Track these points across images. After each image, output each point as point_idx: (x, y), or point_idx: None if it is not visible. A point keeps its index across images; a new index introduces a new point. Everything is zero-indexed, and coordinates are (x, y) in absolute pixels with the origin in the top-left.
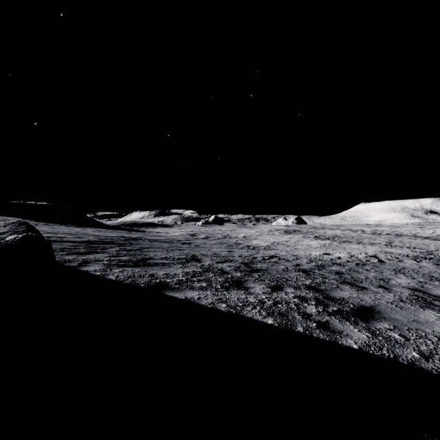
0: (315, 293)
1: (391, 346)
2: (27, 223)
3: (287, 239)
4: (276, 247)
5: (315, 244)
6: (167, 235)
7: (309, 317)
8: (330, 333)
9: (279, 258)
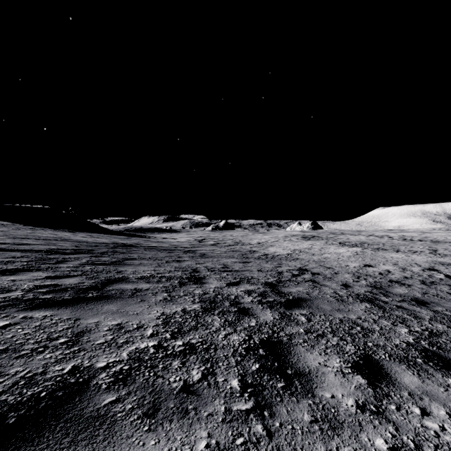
0: None
1: None
2: None
3: (308, 246)
4: (300, 256)
5: (345, 252)
6: (171, 241)
7: None
8: None
9: (313, 273)
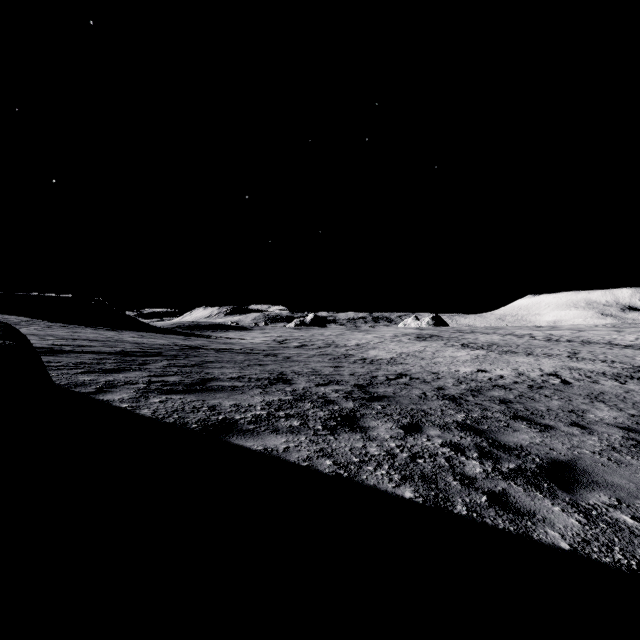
0: (475, 438)
1: (626, 542)
2: (4, 324)
3: (420, 348)
4: (406, 361)
5: (464, 356)
6: (243, 342)
7: (473, 484)
8: (514, 517)
9: (411, 378)
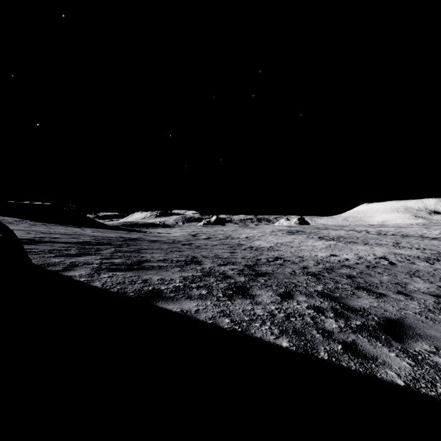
0: (331, 302)
1: None
2: None
3: (290, 240)
4: (280, 248)
5: (320, 245)
6: (168, 235)
7: (331, 336)
8: (362, 361)
9: (284, 260)
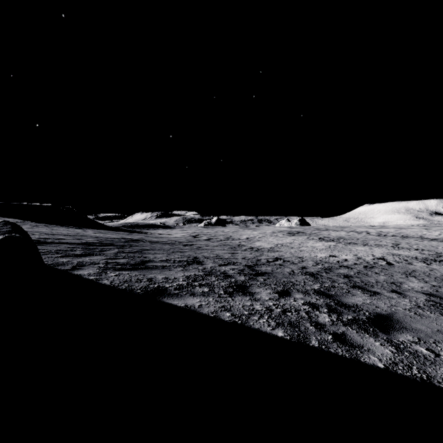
0: (326, 299)
1: (421, 363)
2: (12, 223)
3: (290, 241)
4: (280, 249)
5: (320, 246)
6: (169, 237)
7: (323, 328)
8: (349, 348)
9: (284, 261)
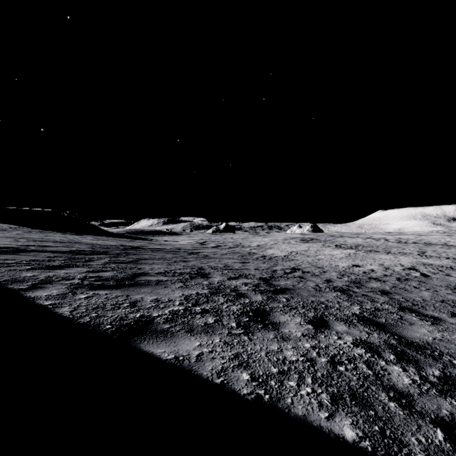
0: (381, 333)
1: None
2: None
3: (305, 248)
4: (296, 258)
5: (339, 254)
6: (174, 244)
7: (413, 406)
8: None
9: (303, 272)
